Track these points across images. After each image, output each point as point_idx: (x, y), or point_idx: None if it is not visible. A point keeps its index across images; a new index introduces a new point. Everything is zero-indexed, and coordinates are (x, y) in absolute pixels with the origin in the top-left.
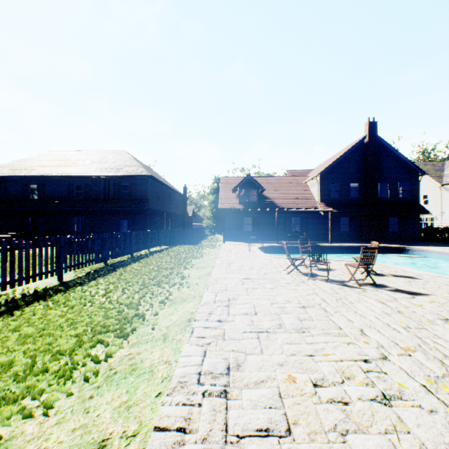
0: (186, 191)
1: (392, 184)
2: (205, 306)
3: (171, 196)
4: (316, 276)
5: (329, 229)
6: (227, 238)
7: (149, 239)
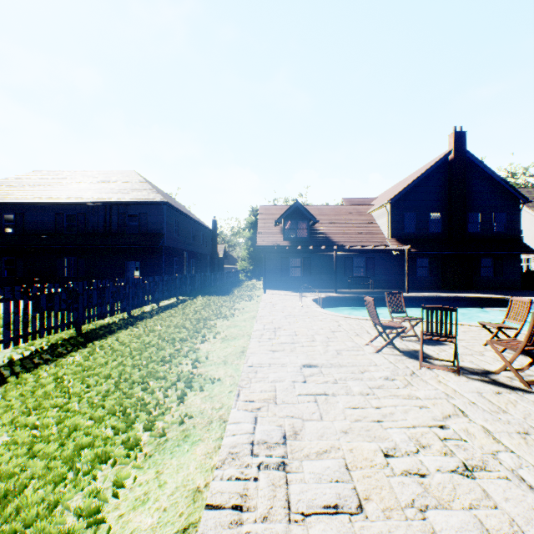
0: (216, 224)
1: (485, 215)
2: (228, 470)
3: (195, 230)
4: (429, 359)
5: (405, 274)
6: (268, 285)
7: (159, 289)
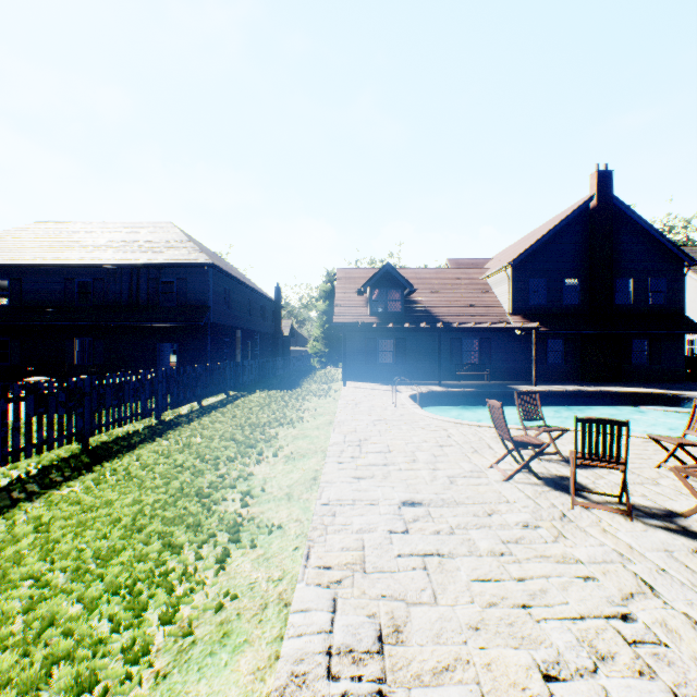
0: (280, 294)
1: (638, 282)
2: None
3: (252, 301)
4: (583, 491)
5: (533, 361)
6: (349, 375)
7: (201, 382)
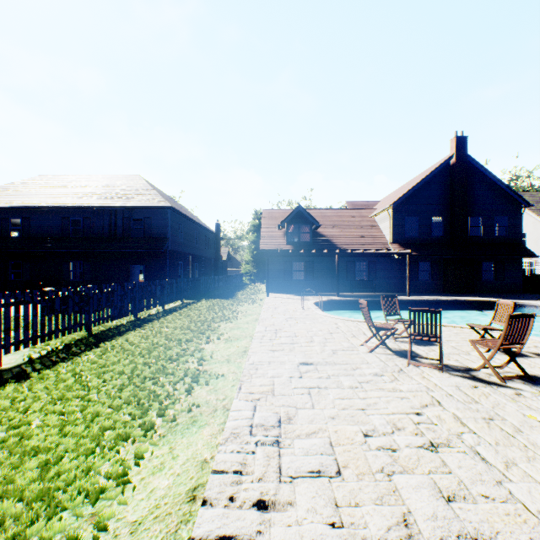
0: (220, 228)
1: (486, 219)
2: (230, 446)
3: (199, 234)
4: (418, 358)
5: (406, 278)
6: (271, 288)
7: (164, 292)
